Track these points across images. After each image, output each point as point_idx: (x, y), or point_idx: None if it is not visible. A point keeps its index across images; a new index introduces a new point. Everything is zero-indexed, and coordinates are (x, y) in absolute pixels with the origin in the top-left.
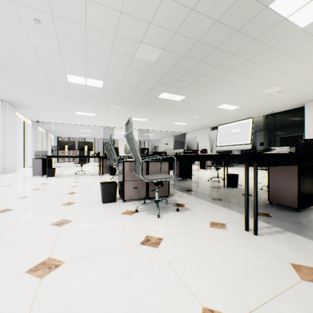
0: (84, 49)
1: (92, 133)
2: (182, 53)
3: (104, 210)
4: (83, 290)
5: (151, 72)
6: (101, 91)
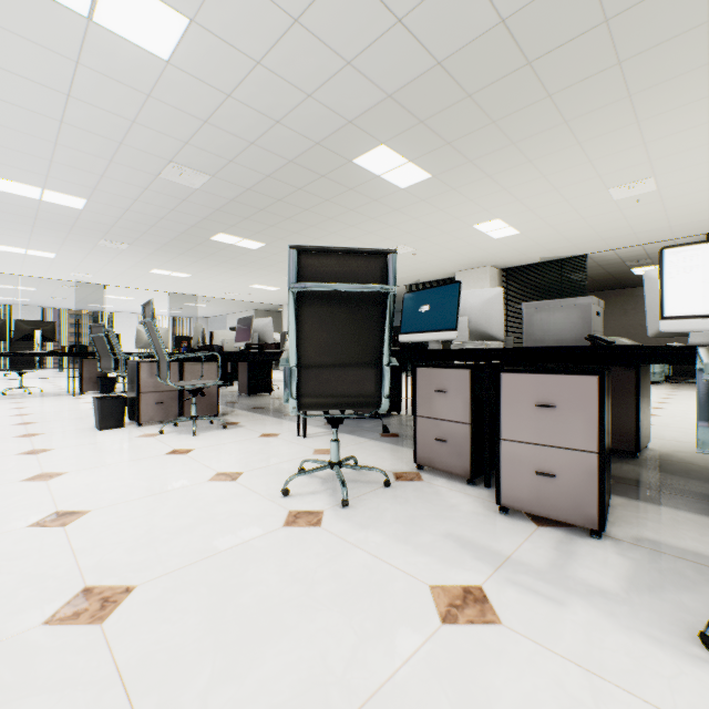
0: (51, 148)
1: (36, 295)
2: (246, 186)
3: (106, 436)
4: (102, 480)
5: (193, 200)
6: (81, 214)
